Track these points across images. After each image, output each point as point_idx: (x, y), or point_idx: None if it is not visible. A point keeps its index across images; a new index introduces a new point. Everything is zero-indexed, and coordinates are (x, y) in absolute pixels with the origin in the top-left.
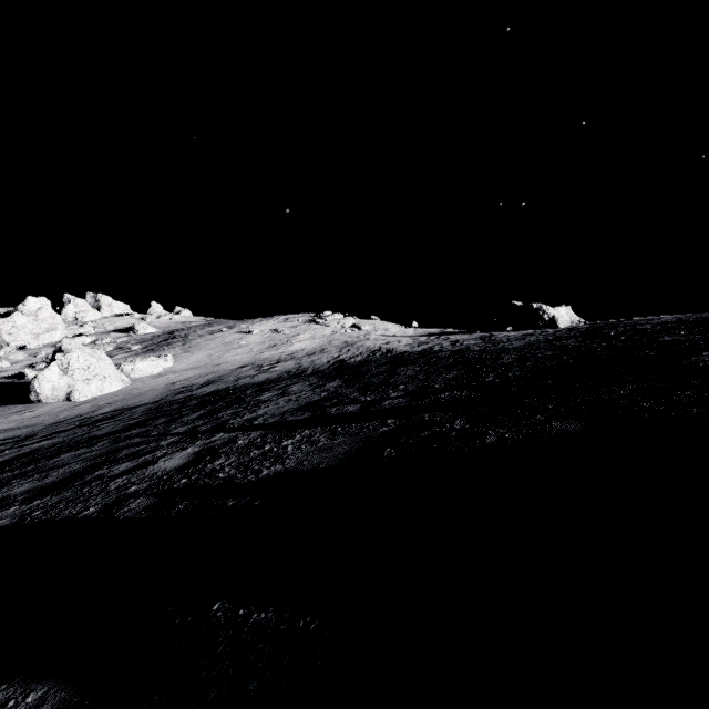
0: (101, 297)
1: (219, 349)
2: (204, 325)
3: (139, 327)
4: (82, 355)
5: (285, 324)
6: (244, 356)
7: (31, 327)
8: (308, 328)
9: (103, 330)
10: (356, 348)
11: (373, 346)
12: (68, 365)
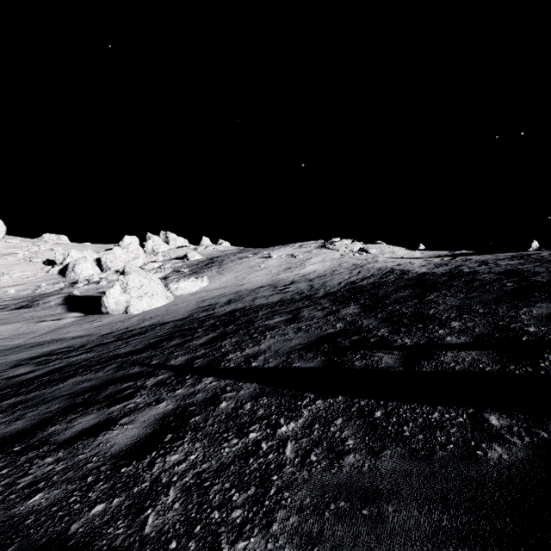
0: (169, 234)
1: (244, 271)
2: (236, 252)
3: (190, 255)
4: (137, 276)
5: (299, 249)
6: (263, 277)
7: (124, 256)
8: (319, 252)
9: (168, 258)
10: (366, 270)
11: (384, 267)
12: (126, 284)
